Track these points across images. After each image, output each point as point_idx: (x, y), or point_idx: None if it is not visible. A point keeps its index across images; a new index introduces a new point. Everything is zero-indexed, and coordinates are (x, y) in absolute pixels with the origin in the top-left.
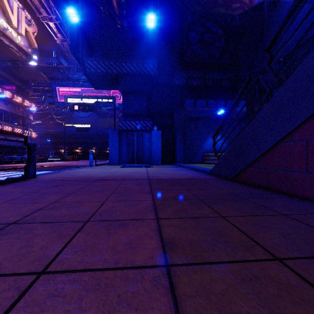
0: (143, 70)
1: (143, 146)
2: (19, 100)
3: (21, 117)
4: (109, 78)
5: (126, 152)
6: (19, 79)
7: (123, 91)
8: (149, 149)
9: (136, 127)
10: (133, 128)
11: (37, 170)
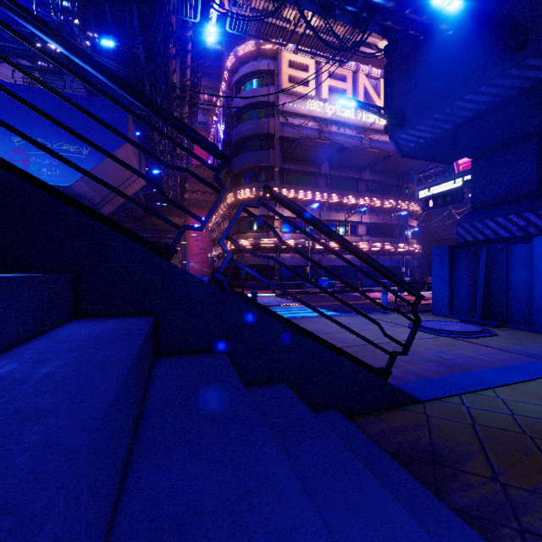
0: (511, 86)
1: (508, 279)
2: (391, 204)
3: (397, 225)
4: (449, 140)
5: (467, 292)
6: (393, 176)
7: (472, 156)
8: (529, 288)
9: (496, 232)
10: (488, 236)
11: (331, 309)
